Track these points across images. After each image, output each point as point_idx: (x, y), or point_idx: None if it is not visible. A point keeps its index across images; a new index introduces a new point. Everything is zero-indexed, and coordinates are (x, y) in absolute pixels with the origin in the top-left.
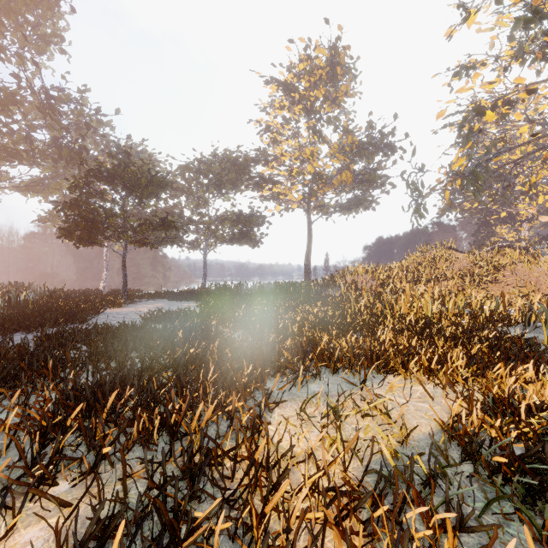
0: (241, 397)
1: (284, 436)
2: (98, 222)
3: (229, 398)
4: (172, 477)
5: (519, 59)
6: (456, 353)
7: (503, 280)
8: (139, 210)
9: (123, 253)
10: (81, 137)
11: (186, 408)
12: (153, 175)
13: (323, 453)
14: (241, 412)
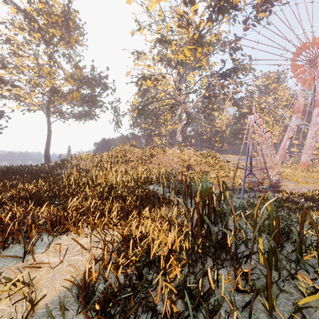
0: None
1: None
2: None
3: None
4: None
5: (160, 61)
6: (115, 207)
7: (154, 162)
8: None
9: None
10: None
11: None
12: None
13: None
14: None
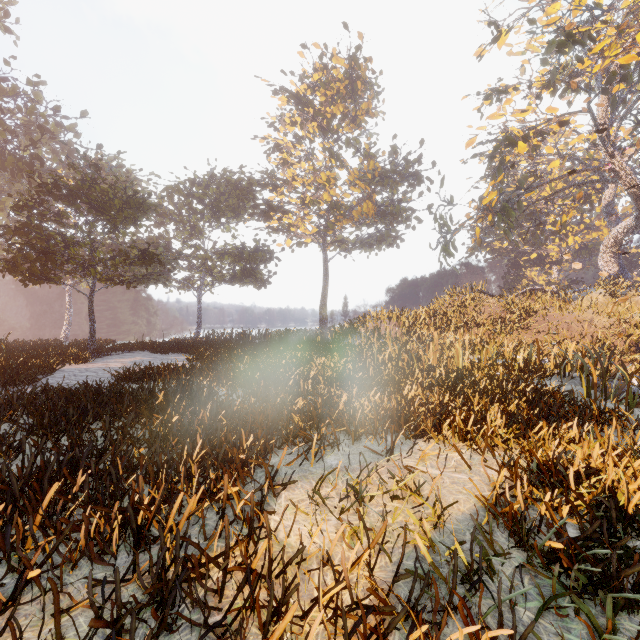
0: (238, 480)
1: (293, 528)
2: (53, 252)
3: (222, 482)
4: (130, 609)
5: (550, 88)
6: (494, 411)
7: (535, 326)
8: (110, 238)
9: (90, 293)
10: (33, 143)
11: (159, 501)
12: (130, 195)
13: (342, 557)
14: (236, 500)
